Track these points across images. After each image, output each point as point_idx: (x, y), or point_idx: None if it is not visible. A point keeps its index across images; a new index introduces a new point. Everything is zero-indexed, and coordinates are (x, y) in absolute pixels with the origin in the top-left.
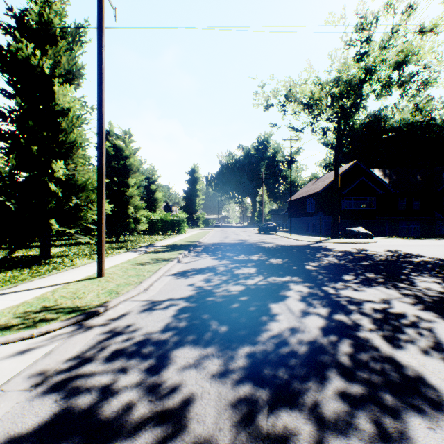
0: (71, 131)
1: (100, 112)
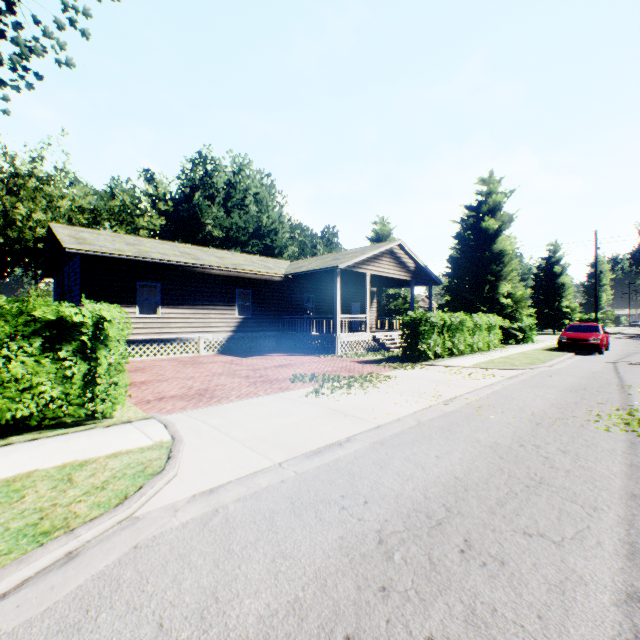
0: (565, 289)
1: (595, 293)
